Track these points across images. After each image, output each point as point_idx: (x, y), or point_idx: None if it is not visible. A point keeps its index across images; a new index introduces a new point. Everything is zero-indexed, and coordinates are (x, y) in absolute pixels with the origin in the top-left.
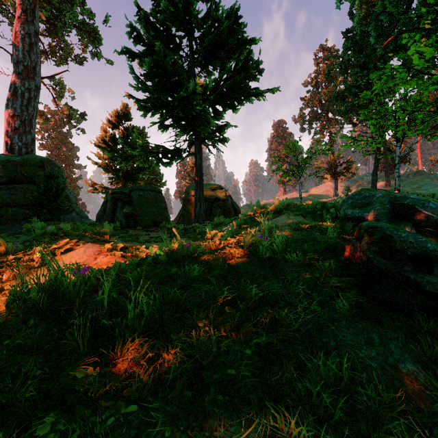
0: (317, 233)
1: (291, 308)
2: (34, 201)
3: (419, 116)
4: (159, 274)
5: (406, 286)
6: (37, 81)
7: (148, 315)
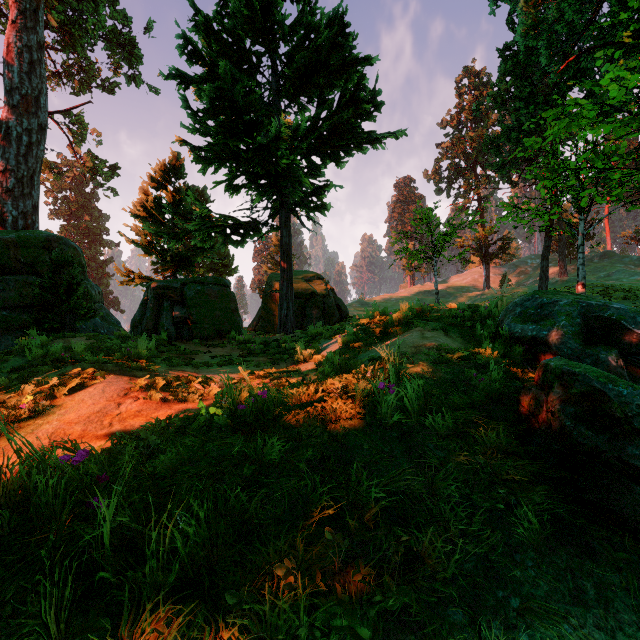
0: (472, 371)
1: (438, 525)
2: (35, 301)
3: (616, 175)
4: (214, 451)
5: (631, 481)
6: (41, 118)
7: (184, 555)
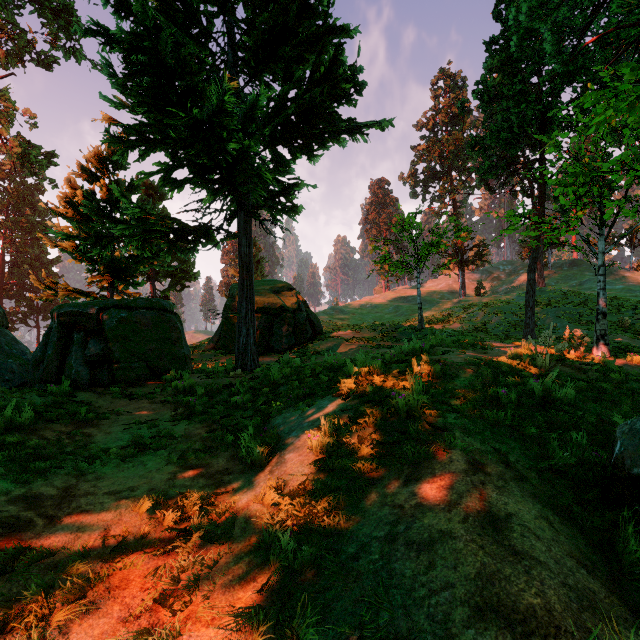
0: None
1: None
2: None
3: None
4: None
5: None
6: None
7: None
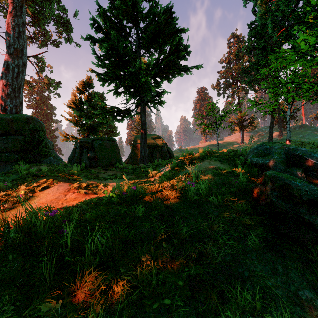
0: (231, 178)
1: (214, 243)
2: (21, 148)
3: (305, 86)
4: (112, 212)
5: (301, 224)
6: (24, 59)
7: (102, 252)
